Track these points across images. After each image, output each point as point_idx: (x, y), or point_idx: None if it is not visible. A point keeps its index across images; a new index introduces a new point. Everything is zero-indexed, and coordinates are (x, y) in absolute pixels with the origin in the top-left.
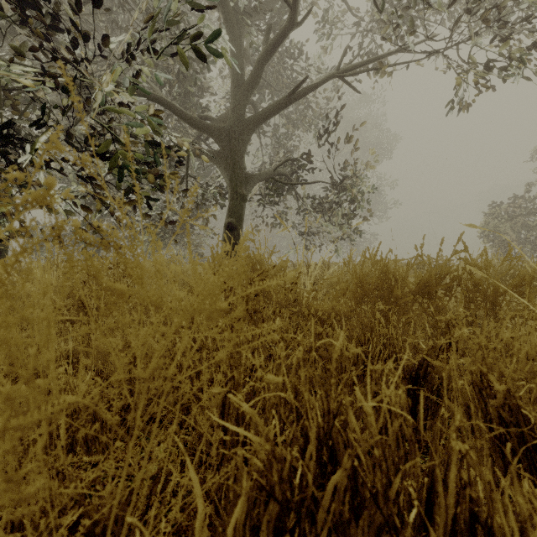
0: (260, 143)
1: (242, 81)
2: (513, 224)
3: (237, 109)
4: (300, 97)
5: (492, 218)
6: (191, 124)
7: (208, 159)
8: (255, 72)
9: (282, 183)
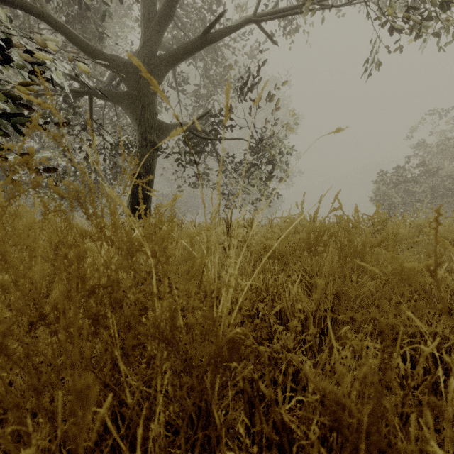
0: (179, 101)
1: (153, 16)
2: (398, 189)
3: (147, 45)
4: (219, 37)
5: (382, 184)
6: (89, 54)
7: (113, 100)
8: (167, 1)
9: (200, 137)
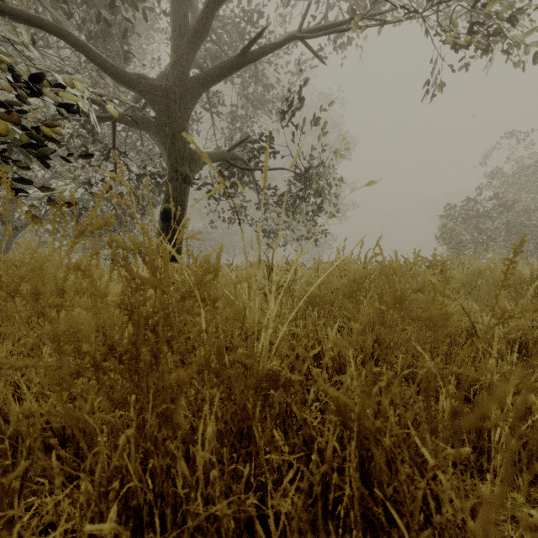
0: (214, 125)
1: (185, 32)
2: (467, 226)
3: (178, 64)
4: (259, 56)
5: (448, 220)
6: (113, 76)
7: (140, 127)
8: (201, 16)
9: (238, 167)
